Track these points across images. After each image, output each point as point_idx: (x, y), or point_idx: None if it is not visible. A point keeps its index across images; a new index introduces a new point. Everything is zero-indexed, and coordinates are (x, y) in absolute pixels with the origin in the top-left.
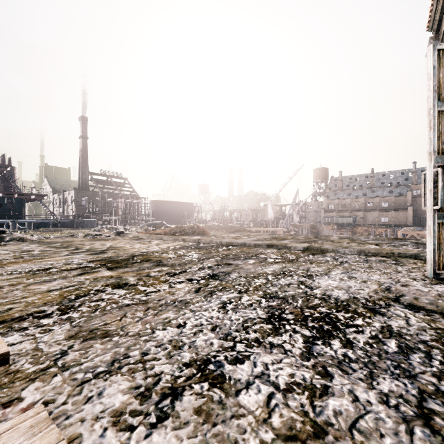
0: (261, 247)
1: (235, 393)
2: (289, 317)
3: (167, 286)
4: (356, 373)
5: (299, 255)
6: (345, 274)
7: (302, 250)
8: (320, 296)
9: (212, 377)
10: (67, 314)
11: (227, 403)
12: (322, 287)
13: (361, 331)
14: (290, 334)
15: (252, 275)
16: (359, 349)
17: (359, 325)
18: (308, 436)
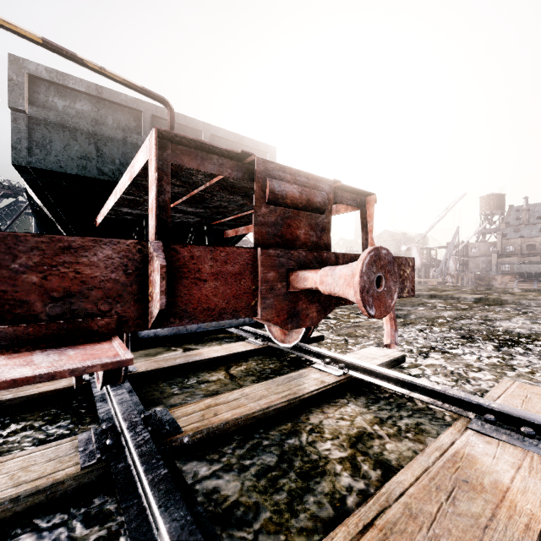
0: (422, 297)
1: (458, 355)
2: (478, 338)
3: (363, 320)
4: (532, 357)
5: (471, 305)
6: (528, 320)
7: (473, 301)
8: (502, 331)
9: (441, 351)
10: (317, 328)
11: (455, 357)
12: (503, 326)
13: (539, 346)
14: (482, 344)
15: (430, 317)
16: (535, 351)
17: (538, 344)
18: (503, 365)
